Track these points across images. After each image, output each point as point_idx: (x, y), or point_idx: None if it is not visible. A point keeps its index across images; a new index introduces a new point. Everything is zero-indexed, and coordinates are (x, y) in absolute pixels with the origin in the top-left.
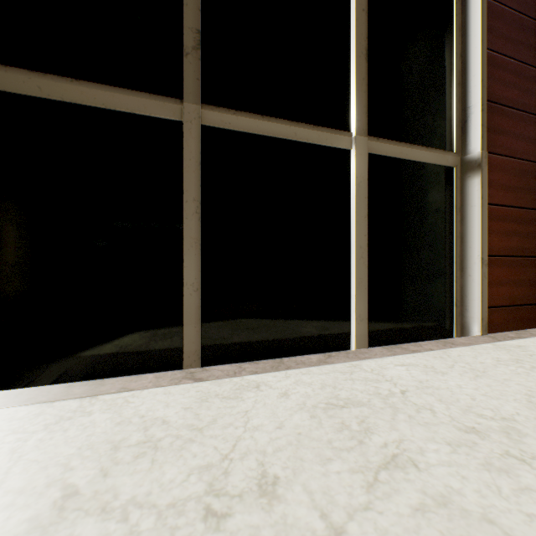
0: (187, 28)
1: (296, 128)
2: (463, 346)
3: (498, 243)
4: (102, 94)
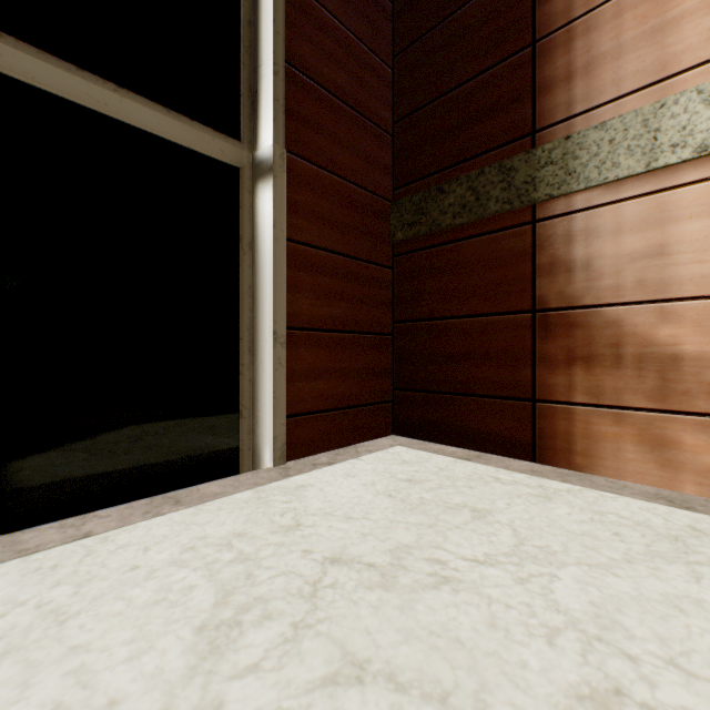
0: None
1: None
2: (189, 506)
3: (312, 308)
4: None
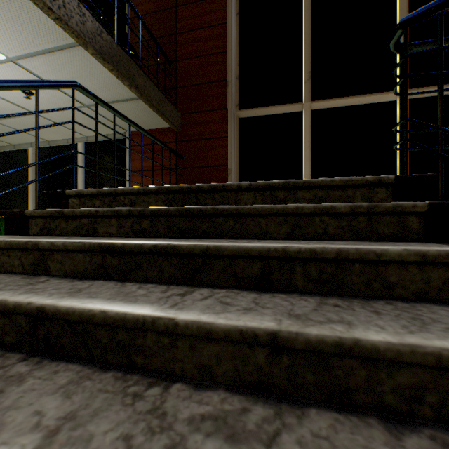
0: (305, 73)
1: (359, 98)
2: None
3: None
4: (274, 109)
